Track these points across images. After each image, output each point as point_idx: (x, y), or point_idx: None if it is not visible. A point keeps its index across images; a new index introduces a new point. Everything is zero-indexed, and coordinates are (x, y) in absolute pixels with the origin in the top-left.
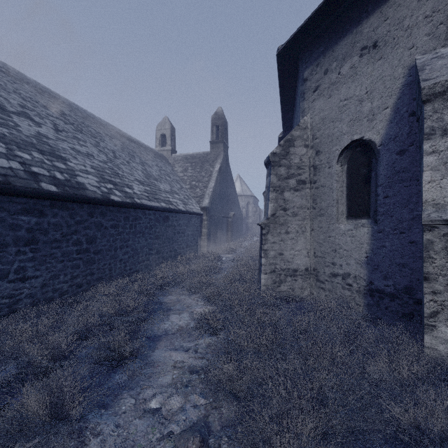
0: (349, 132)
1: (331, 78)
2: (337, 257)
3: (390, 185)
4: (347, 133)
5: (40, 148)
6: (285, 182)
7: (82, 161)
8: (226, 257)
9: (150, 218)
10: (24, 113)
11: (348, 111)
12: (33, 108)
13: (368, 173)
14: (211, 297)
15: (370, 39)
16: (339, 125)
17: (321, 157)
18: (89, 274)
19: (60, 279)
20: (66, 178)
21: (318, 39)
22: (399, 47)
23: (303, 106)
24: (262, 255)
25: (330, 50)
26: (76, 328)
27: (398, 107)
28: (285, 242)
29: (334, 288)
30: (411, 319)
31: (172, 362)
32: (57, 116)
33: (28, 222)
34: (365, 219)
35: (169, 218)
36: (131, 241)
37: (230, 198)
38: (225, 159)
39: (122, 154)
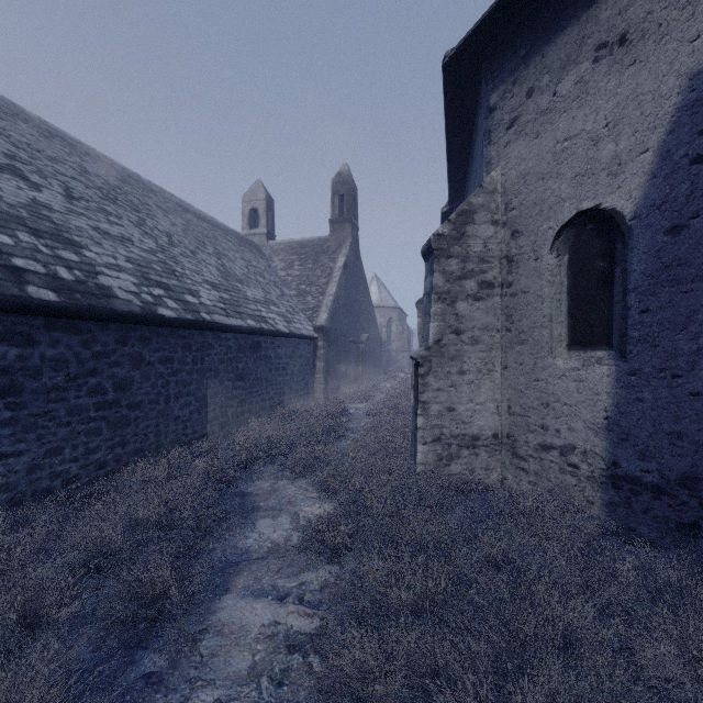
0: (574, 197)
1: (539, 104)
2: (551, 416)
3: (652, 290)
4: (570, 198)
5: (35, 226)
6: (459, 285)
7: (112, 249)
8: (355, 409)
9: (228, 346)
10: (11, 167)
11: (572, 160)
12: (30, 161)
13: (609, 269)
14: (329, 485)
15: (614, 29)
16: (554, 185)
17: (521, 241)
18: (118, 443)
19: (64, 456)
20: (77, 278)
21: (516, 37)
22: (670, 40)
23: (488, 155)
24: (419, 411)
25: (538, 53)
26: (81, 553)
27: (669, 148)
28: (459, 389)
29: (546, 471)
30: (695, 534)
31: (255, 624)
32: (74, 175)
33: (2, 357)
34: (602, 350)
35: (261, 345)
36: (195, 384)
37: (362, 311)
38: (353, 249)
39: (184, 239)
